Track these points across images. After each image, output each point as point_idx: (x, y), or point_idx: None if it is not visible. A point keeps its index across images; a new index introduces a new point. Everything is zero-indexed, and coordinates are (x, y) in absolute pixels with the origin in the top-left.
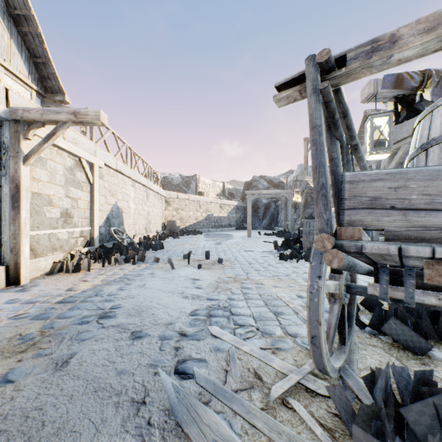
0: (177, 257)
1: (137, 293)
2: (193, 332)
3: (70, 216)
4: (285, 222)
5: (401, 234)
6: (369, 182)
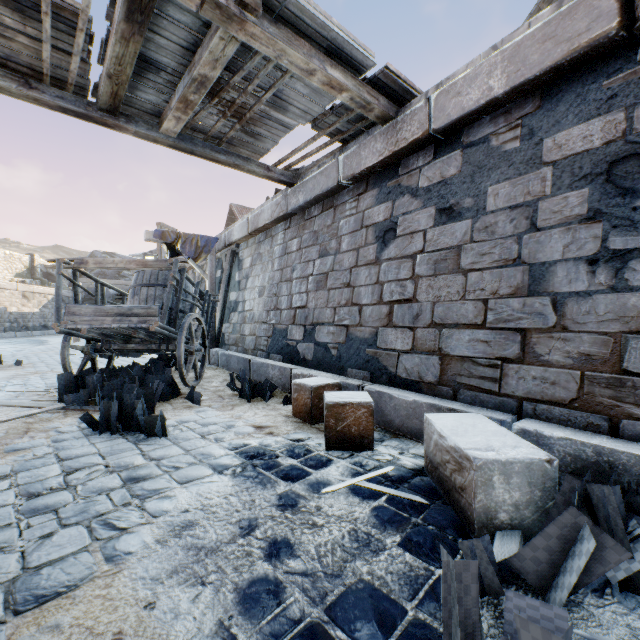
0: None
1: None
2: None
3: None
4: None
5: (79, 322)
6: (73, 307)
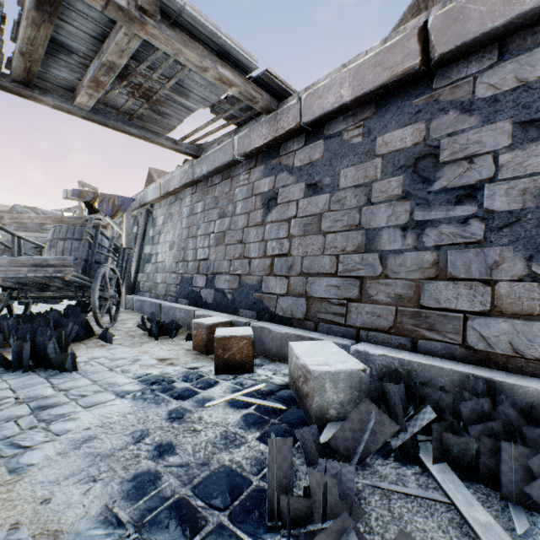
0: None
1: None
2: None
3: None
4: None
5: None
6: None
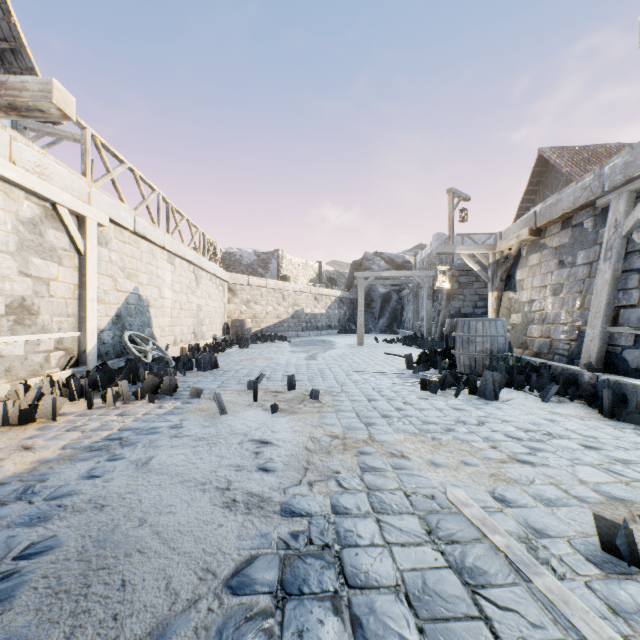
0: (238, 386)
1: (118, 491)
2: None
3: (30, 311)
4: (416, 322)
5: None
6: None
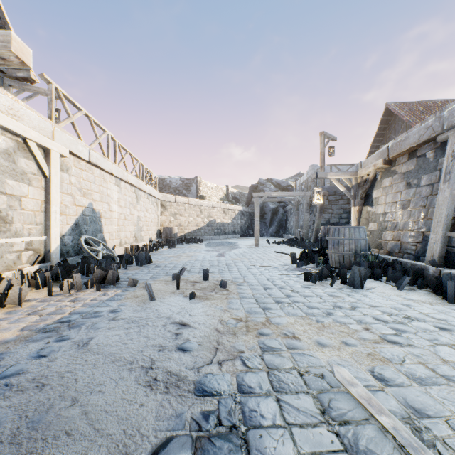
0: (165, 277)
1: (59, 370)
2: None
3: (5, 221)
4: (297, 229)
5: None
6: None
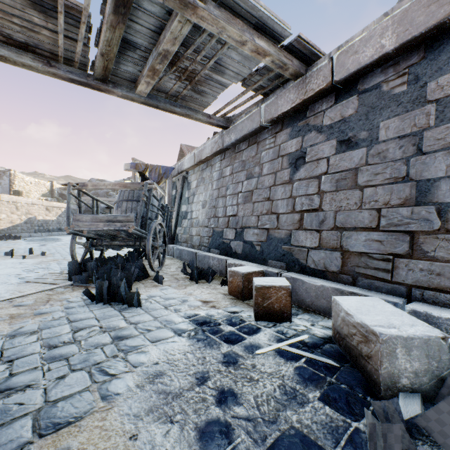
0: None
1: None
2: (25, 273)
3: None
4: None
5: (82, 226)
6: (78, 216)
